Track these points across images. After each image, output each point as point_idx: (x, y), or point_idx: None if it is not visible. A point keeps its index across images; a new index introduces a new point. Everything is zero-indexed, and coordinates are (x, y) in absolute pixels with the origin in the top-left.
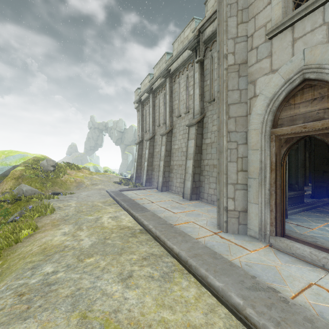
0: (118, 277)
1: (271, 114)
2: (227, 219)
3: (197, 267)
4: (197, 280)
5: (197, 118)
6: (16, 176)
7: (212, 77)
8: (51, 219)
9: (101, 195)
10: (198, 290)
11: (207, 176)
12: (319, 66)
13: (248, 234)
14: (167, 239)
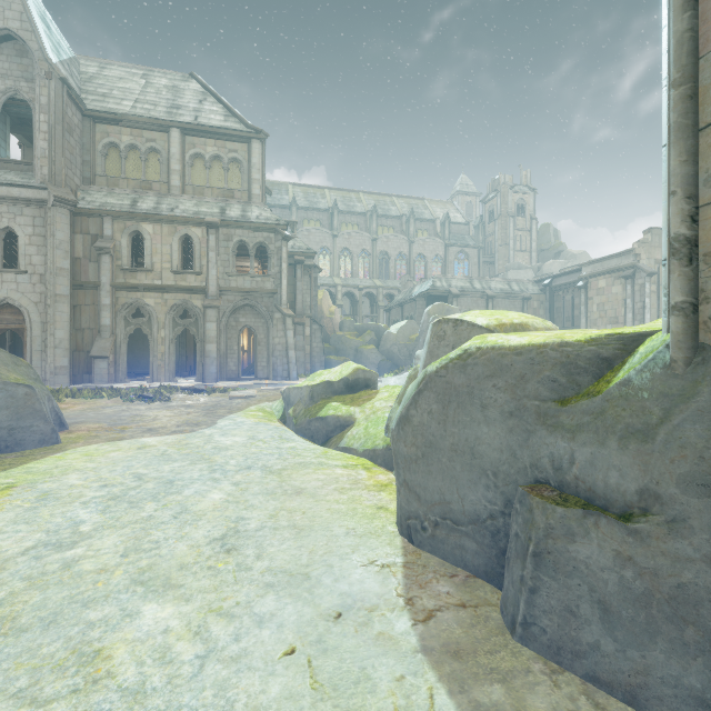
0: None
1: None
2: None
3: None
4: None
5: None
6: None
7: None
8: None
9: None
10: None
11: None
12: (14, 300)
13: None
14: None
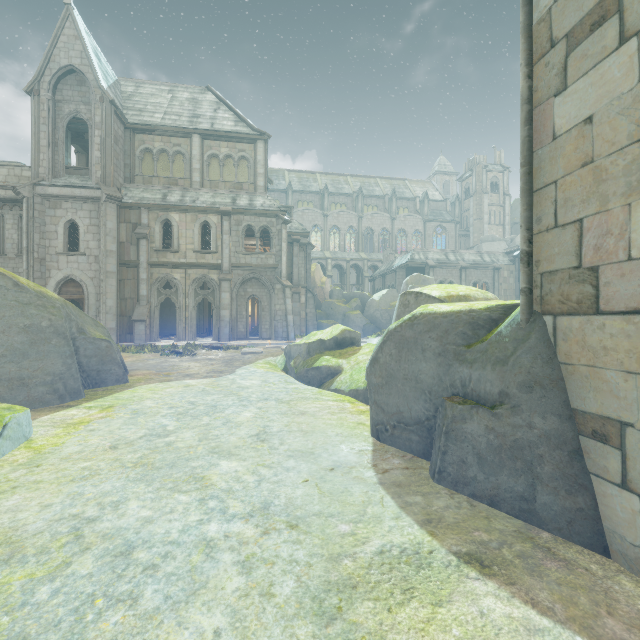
0: None
1: (59, 288)
2: None
3: None
4: None
5: None
6: None
7: (3, 234)
8: None
9: None
10: None
11: None
12: (76, 276)
13: None
14: None
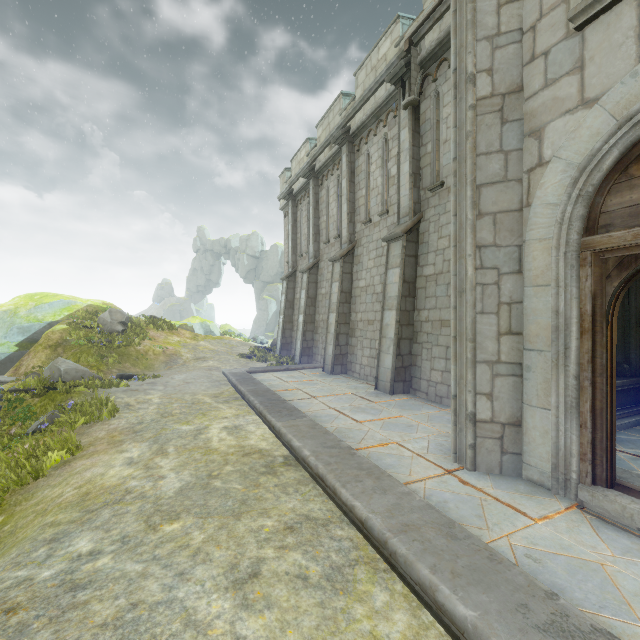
0: (227, 575)
1: (582, 202)
2: (475, 441)
3: (410, 559)
4: (409, 591)
5: (405, 223)
6: (52, 341)
7: (438, 137)
8: (109, 429)
9: (212, 380)
10: (413, 619)
11: (428, 344)
12: None
13: (524, 477)
14: (341, 483)
